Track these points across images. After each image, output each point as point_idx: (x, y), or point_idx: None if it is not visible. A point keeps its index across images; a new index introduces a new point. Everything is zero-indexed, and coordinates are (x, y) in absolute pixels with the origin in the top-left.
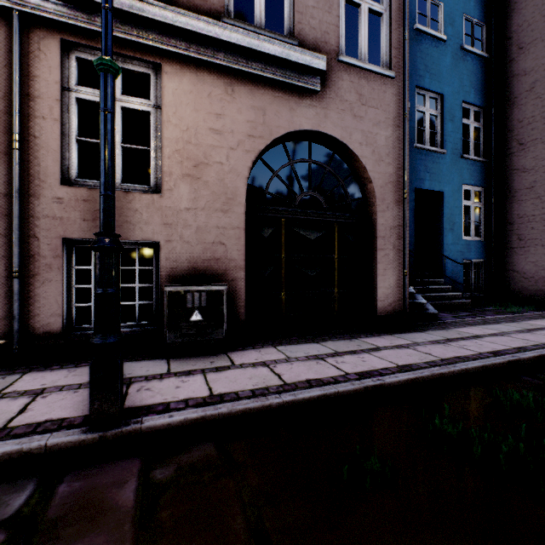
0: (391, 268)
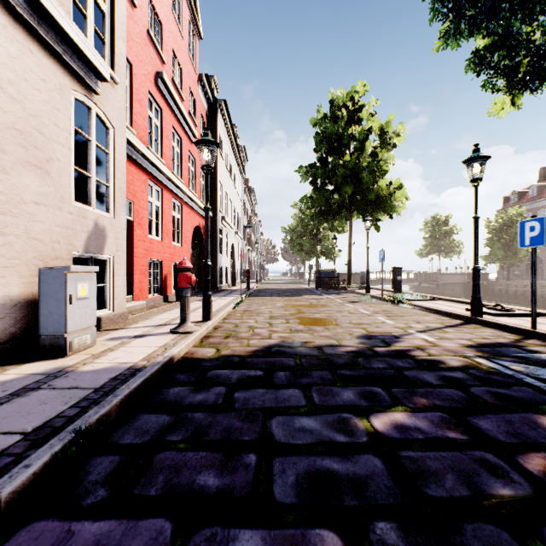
0: (545, 272)
